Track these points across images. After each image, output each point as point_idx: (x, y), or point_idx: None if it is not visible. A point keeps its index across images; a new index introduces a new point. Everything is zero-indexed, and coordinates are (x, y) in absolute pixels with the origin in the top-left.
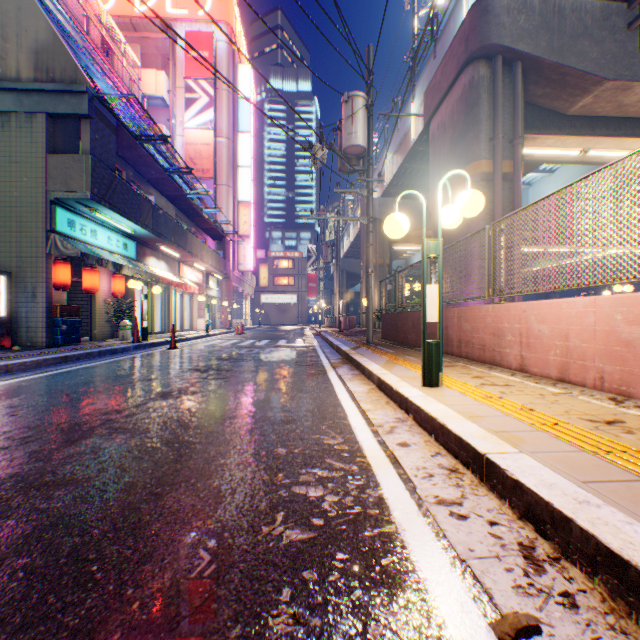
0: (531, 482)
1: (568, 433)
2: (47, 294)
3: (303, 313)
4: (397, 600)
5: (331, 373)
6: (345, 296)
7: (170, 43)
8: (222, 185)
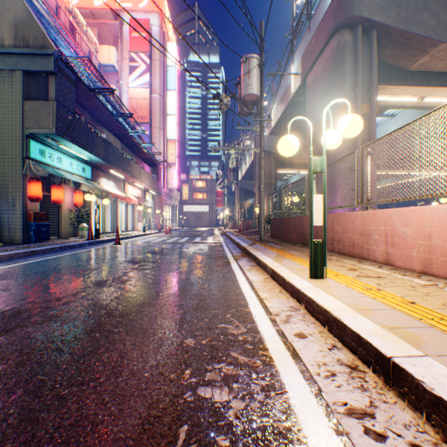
0: None
1: None
2: (23, 204)
3: (213, 218)
4: None
5: (234, 264)
6: (243, 206)
7: (119, 27)
8: (155, 128)
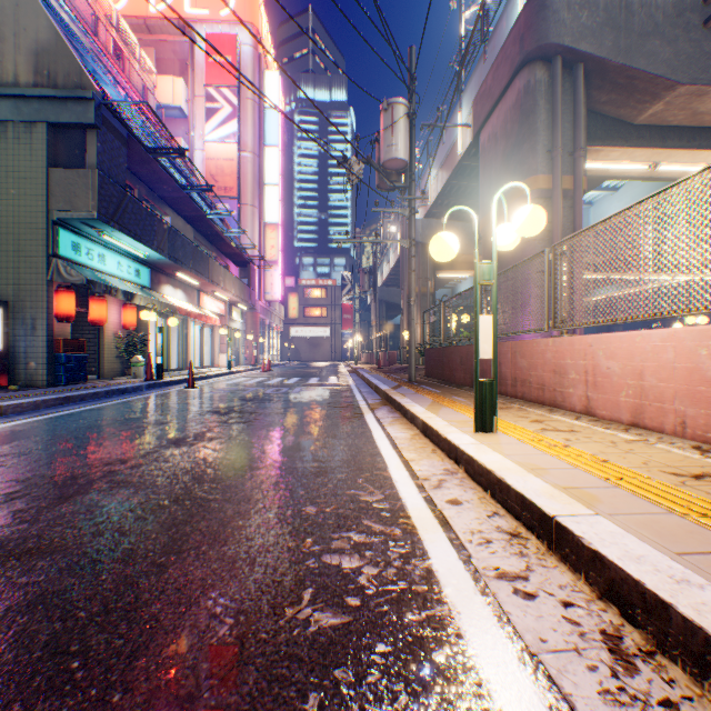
0: (614, 554)
1: (651, 490)
2: (48, 326)
3: (337, 348)
4: (454, 710)
5: (369, 416)
6: (384, 329)
7: (189, 47)
8: (247, 205)
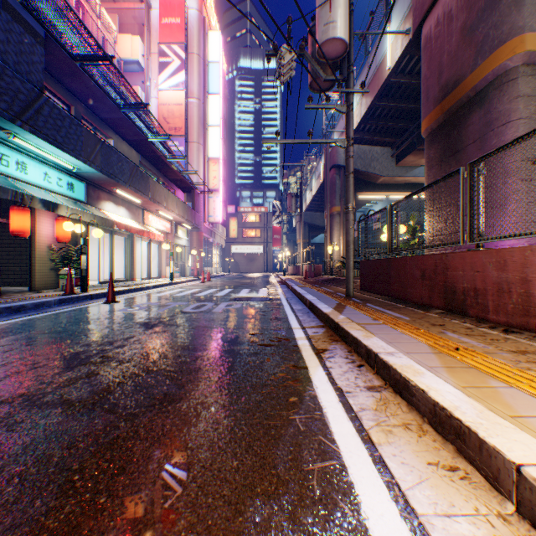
0: None
1: None
2: None
3: (268, 262)
4: None
5: (319, 379)
6: (307, 246)
7: (145, 10)
8: (193, 142)
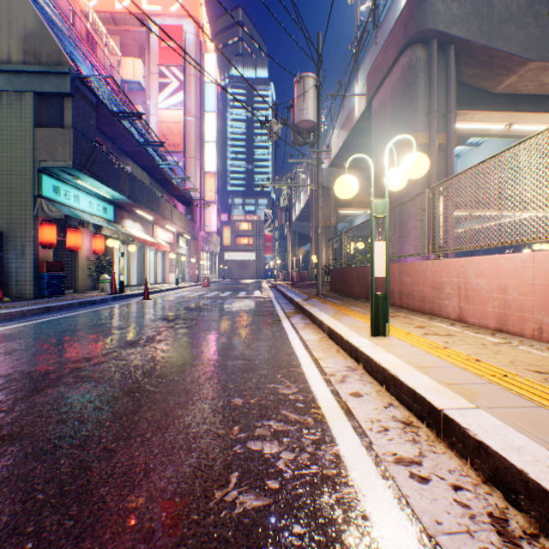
0: (497, 445)
1: (520, 386)
2: (34, 251)
3: (261, 268)
4: None
5: (285, 322)
6: (297, 254)
7: (146, 35)
8: (191, 158)
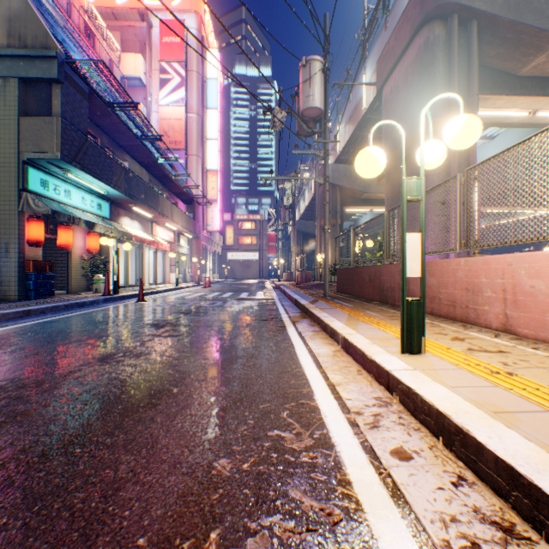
0: None
1: None
2: (19, 250)
3: (264, 268)
4: None
5: (291, 329)
6: (301, 253)
7: (146, 30)
8: (192, 155)
